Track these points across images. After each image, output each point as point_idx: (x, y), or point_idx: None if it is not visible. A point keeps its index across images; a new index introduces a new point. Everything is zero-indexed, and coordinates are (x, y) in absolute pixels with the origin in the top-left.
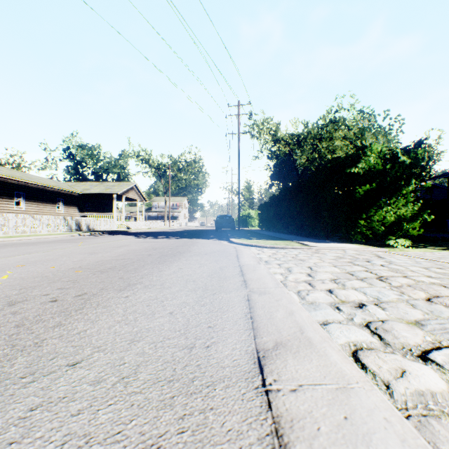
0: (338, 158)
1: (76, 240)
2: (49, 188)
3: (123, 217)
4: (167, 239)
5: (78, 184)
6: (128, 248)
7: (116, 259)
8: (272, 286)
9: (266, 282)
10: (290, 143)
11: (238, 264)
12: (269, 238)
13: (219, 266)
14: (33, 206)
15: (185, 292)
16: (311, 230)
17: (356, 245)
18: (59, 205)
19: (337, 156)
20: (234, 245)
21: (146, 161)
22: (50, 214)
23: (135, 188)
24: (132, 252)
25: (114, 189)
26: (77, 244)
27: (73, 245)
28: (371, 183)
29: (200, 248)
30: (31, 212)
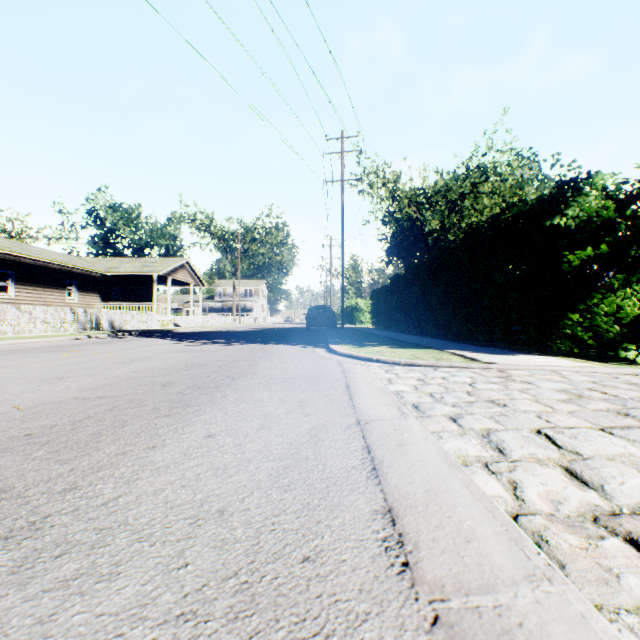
0: (523, 204)
1: (71, 347)
2: (54, 265)
3: (168, 310)
4: (224, 345)
5: (101, 259)
6: (140, 364)
7: (81, 399)
8: (509, 565)
9: (467, 524)
10: (417, 201)
11: (355, 416)
12: (396, 345)
13: (310, 424)
14: (28, 292)
15: (147, 633)
16: (464, 330)
17: (567, 361)
18: (70, 291)
19: (522, 200)
20: (338, 358)
21: (206, 228)
22: (56, 304)
23: (186, 266)
24: (136, 377)
25: (154, 267)
26: (59, 356)
27: (47, 359)
28: (591, 245)
29: (275, 364)
30: (26, 302)
